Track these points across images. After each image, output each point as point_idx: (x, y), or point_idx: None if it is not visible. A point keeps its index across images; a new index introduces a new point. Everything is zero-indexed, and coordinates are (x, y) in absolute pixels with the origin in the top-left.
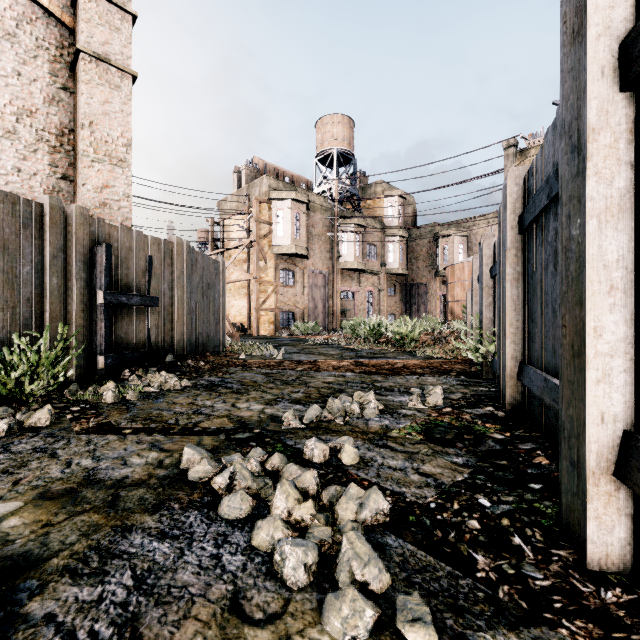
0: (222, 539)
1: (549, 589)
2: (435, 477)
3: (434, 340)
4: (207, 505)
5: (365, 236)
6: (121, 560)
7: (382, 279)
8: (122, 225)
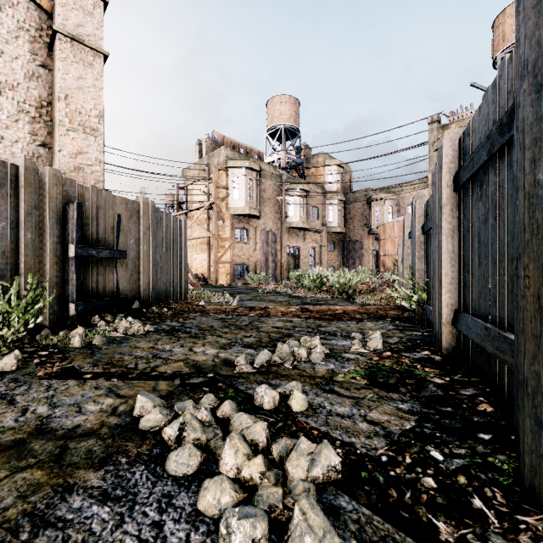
0: (166, 501)
1: None
2: (383, 425)
3: (369, 289)
4: (155, 459)
5: (309, 199)
6: (54, 530)
7: (323, 236)
8: (93, 186)
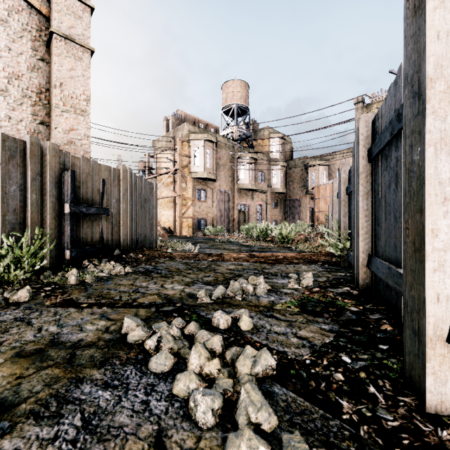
0: (150, 388)
1: (398, 428)
2: (309, 340)
3: (305, 239)
4: (140, 361)
5: (256, 166)
6: (73, 405)
7: (268, 196)
8: (83, 157)
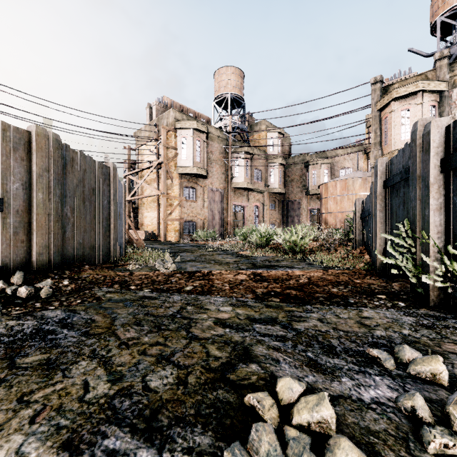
0: None
1: None
2: None
3: (320, 247)
4: None
5: (253, 162)
6: None
7: (266, 196)
8: None
